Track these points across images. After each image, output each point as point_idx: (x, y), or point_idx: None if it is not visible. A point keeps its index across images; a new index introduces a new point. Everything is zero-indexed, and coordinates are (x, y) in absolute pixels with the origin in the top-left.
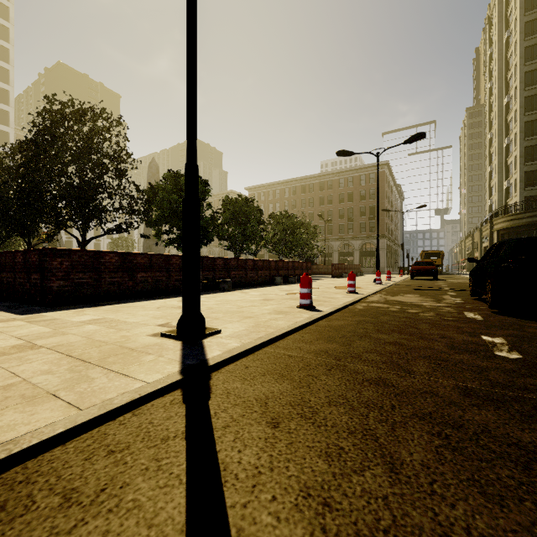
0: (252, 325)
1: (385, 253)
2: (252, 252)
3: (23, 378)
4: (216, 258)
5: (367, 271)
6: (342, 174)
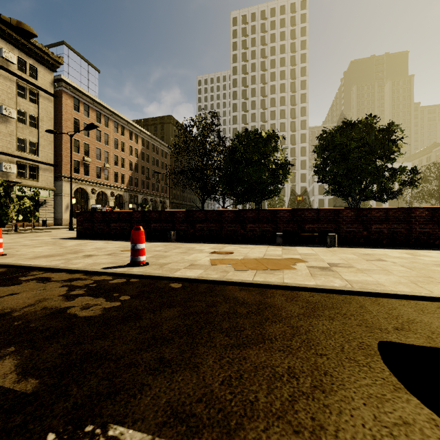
0: None
1: None
2: (375, 197)
3: None
4: (176, 212)
5: None
6: None
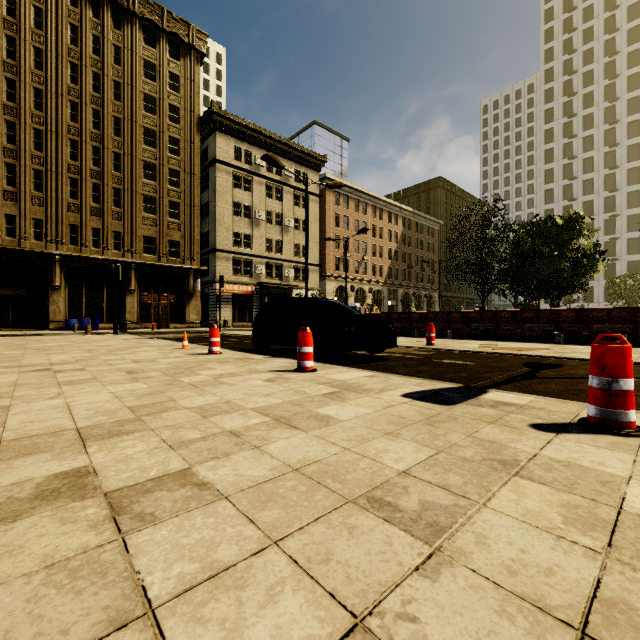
0: None
1: None
2: None
3: None
4: (452, 312)
5: None
6: None
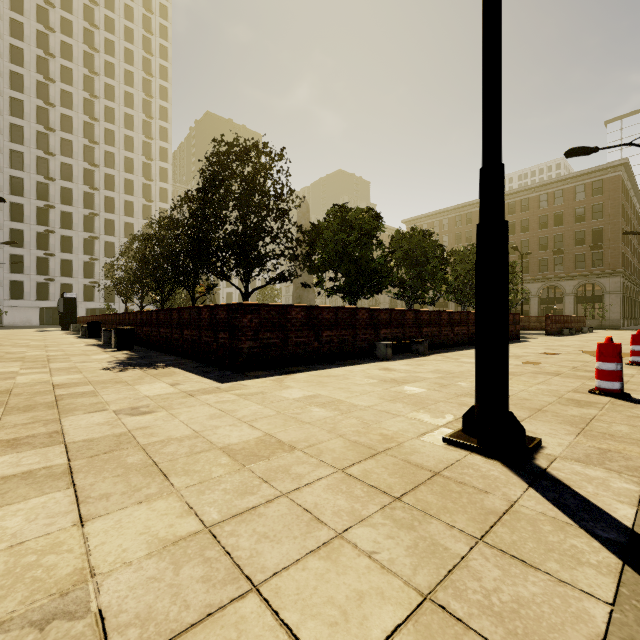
0: (576, 432)
1: (621, 298)
2: (430, 301)
3: (334, 530)
4: (406, 311)
5: (588, 325)
6: (545, 188)
